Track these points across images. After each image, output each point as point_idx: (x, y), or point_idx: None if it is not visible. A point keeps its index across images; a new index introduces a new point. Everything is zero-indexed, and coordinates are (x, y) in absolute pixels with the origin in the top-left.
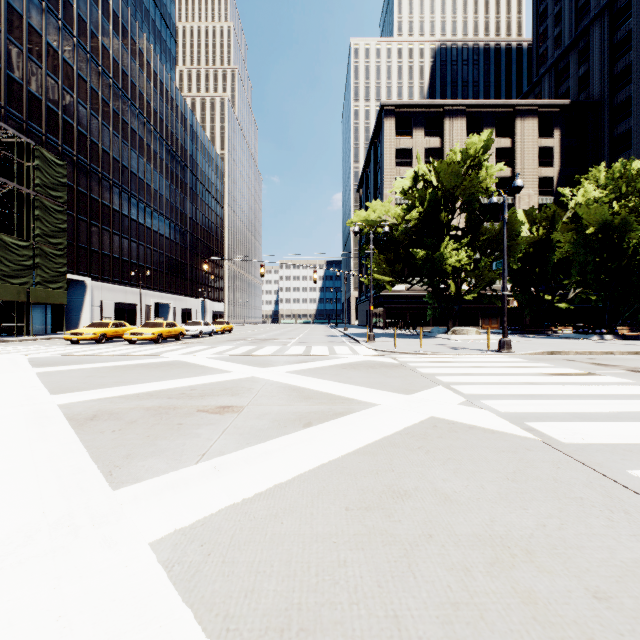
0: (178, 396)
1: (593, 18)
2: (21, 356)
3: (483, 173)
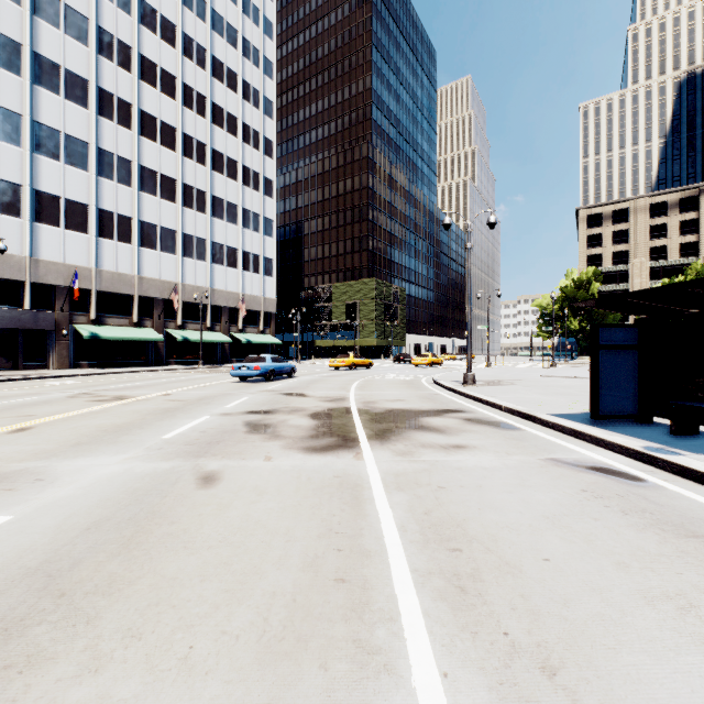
0: None
1: None
2: None
3: (592, 286)
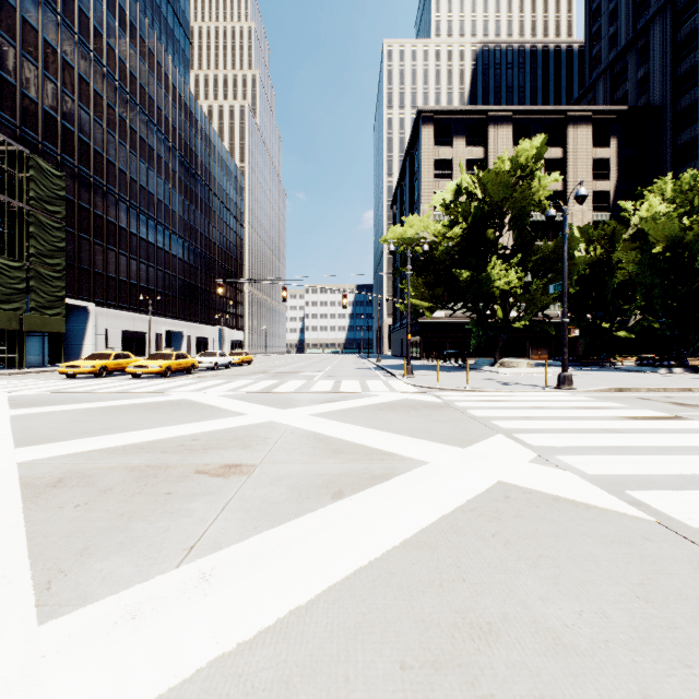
0: (175, 449)
1: (654, 14)
2: (3, 393)
3: (535, 184)
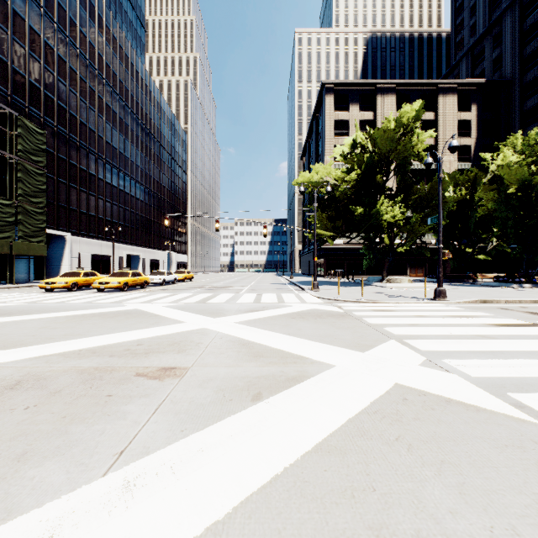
0: (121, 353)
1: (505, 8)
2: None
3: (415, 139)
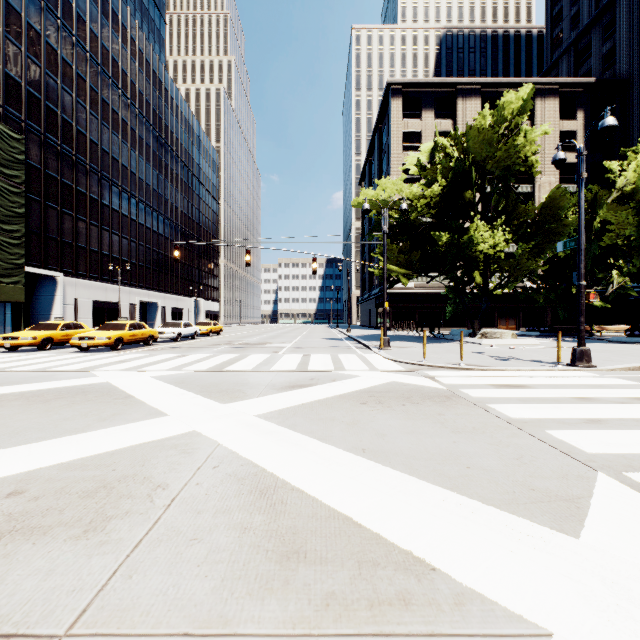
0: None
1: None
2: None
3: (521, 140)
